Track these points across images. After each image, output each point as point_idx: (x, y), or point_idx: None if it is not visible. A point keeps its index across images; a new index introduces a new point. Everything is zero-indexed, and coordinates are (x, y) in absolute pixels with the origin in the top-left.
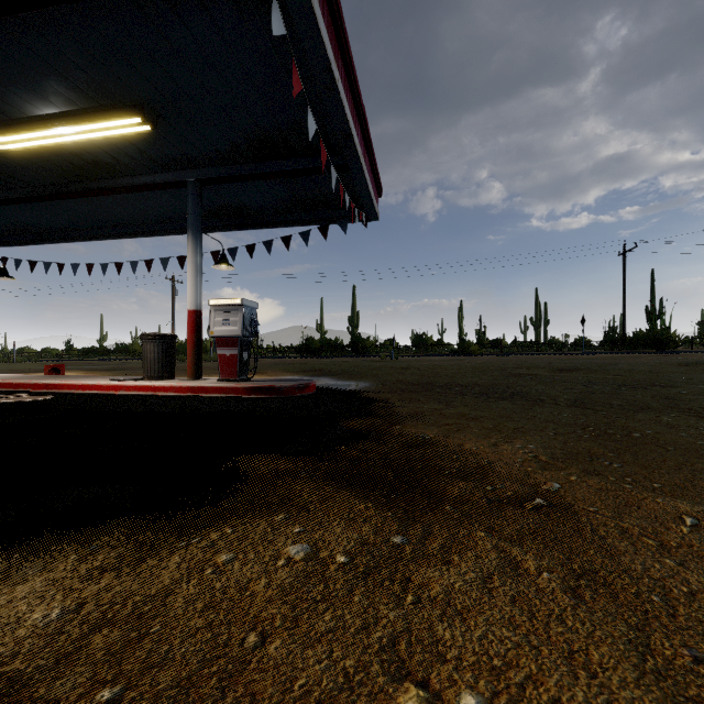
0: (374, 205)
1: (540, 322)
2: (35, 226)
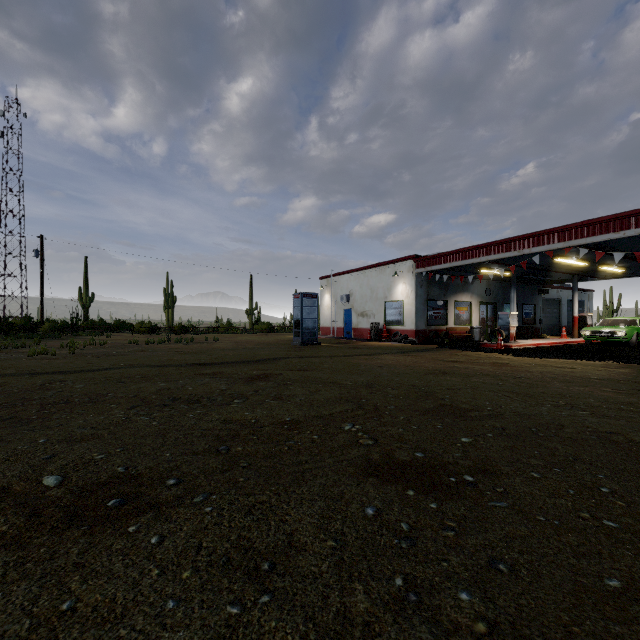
0: None
1: None
2: None
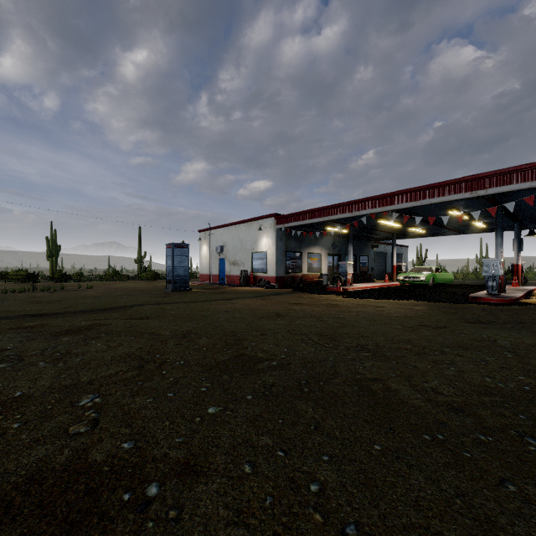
0: None
1: None
2: None
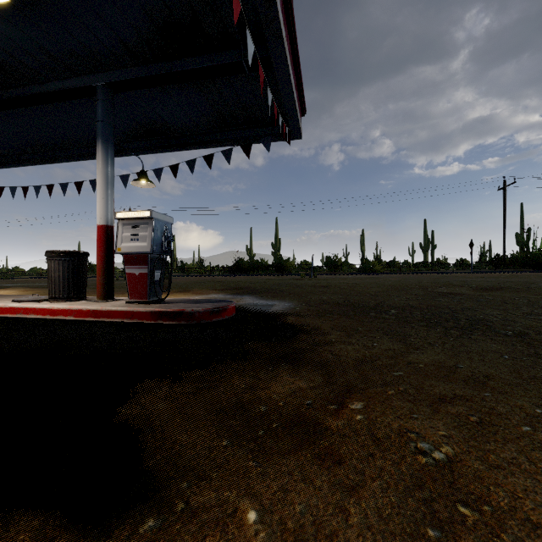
0: (298, 117)
1: (428, 247)
2: None
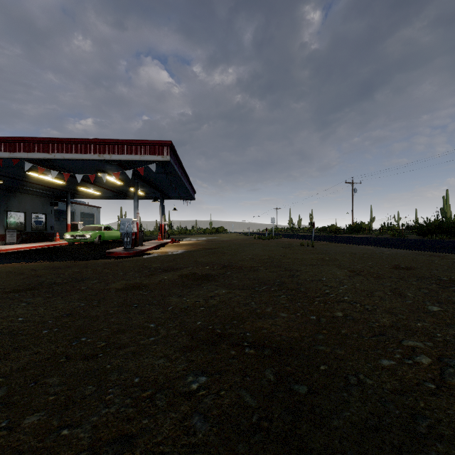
0: (146, 160)
1: None
2: (184, 191)
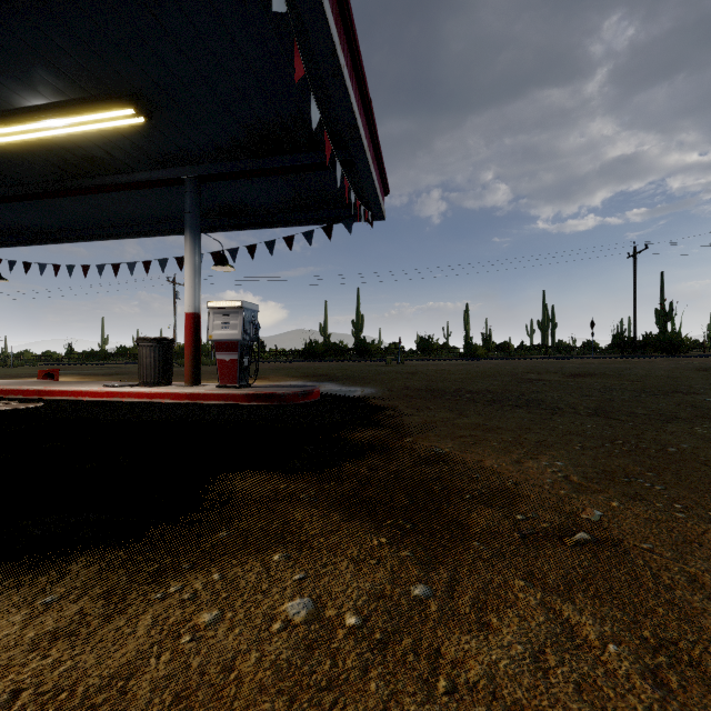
0: (380, 203)
1: (548, 326)
2: (29, 226)
